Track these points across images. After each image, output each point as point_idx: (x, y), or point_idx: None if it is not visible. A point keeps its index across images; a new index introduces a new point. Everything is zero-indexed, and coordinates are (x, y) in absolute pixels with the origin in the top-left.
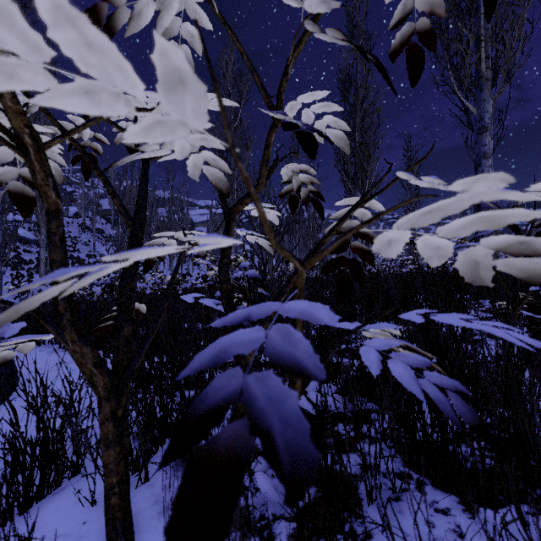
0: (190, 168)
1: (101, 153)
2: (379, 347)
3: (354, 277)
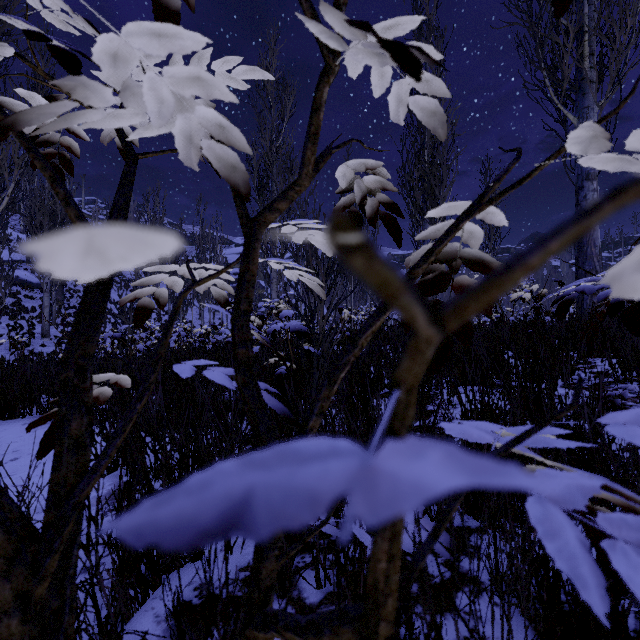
0: (180, 146)
1: (77, 154)
2: (566, 501)
3: (455, 334)
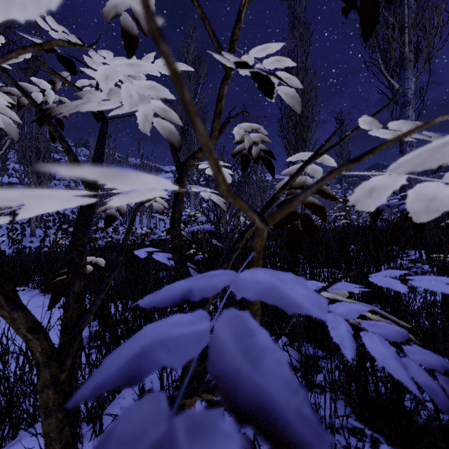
0: (140, 121)
1: (66, 116)
2: (347, 315)
3: (305, 232)
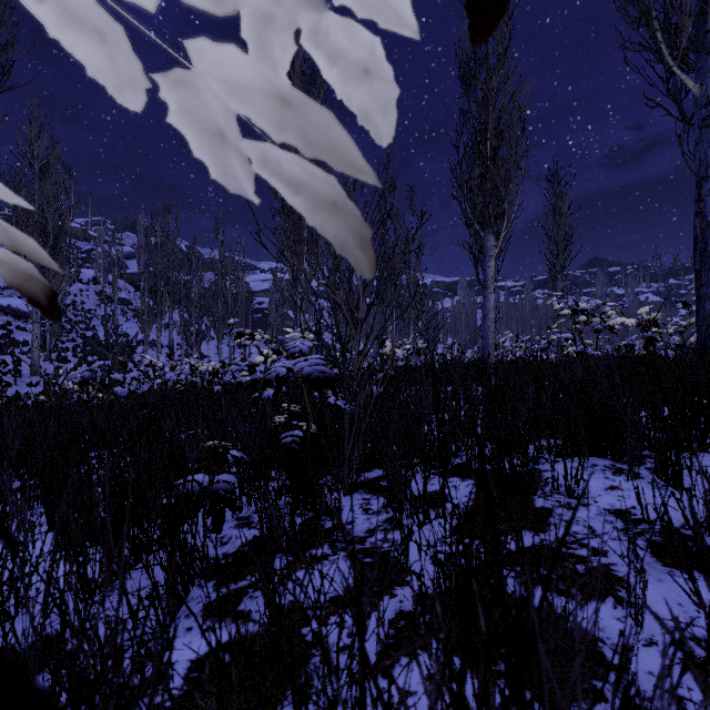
0: None
1: None
2: None
3: None
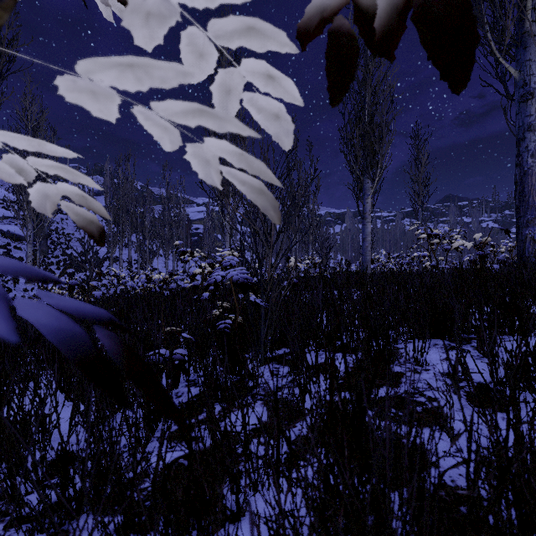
0: None
1: None
2: None
3: None
